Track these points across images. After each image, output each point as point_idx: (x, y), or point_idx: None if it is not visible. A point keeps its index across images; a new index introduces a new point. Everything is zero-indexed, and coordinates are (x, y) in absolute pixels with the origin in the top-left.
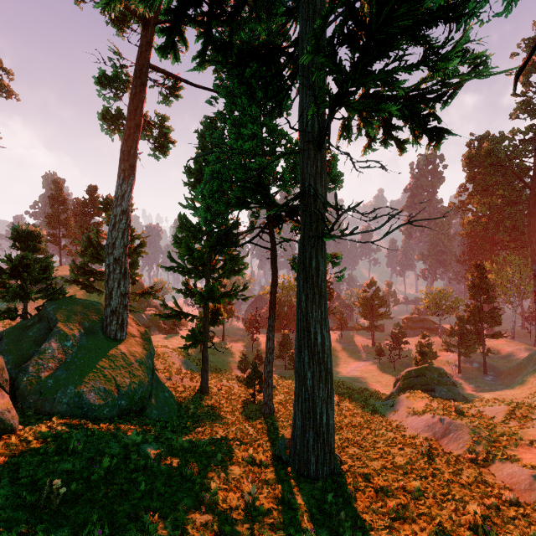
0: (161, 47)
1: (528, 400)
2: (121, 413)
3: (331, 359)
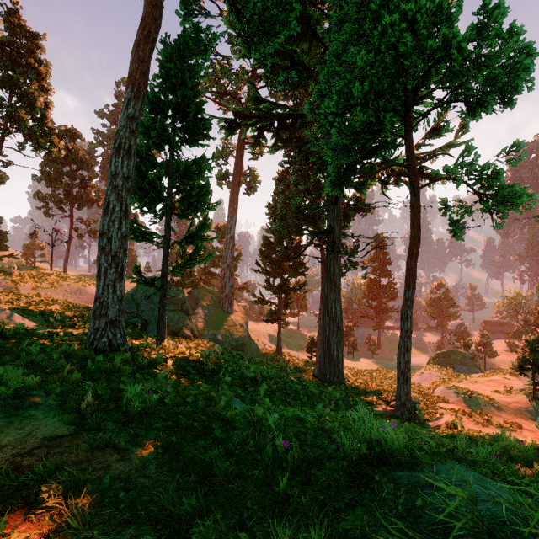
0: (252, 145)
1: None
2: (232, 348)
3: (341, 322)
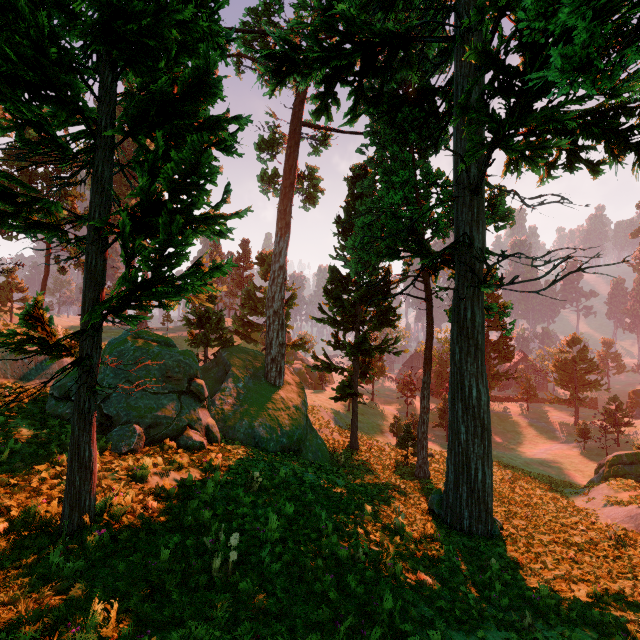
0: (315, 111)
1: None
2: (282, 449)
3: (488, 416)
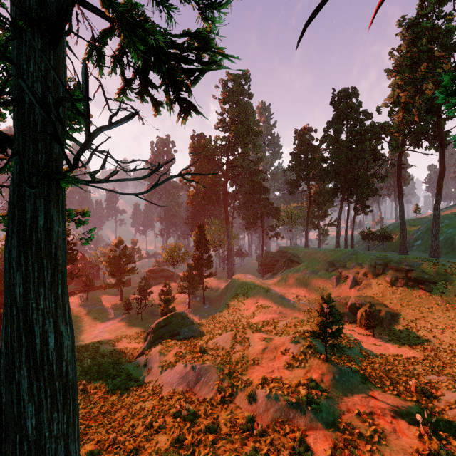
0: None
1: (230, 317)
2: None
3: (74, 364)
